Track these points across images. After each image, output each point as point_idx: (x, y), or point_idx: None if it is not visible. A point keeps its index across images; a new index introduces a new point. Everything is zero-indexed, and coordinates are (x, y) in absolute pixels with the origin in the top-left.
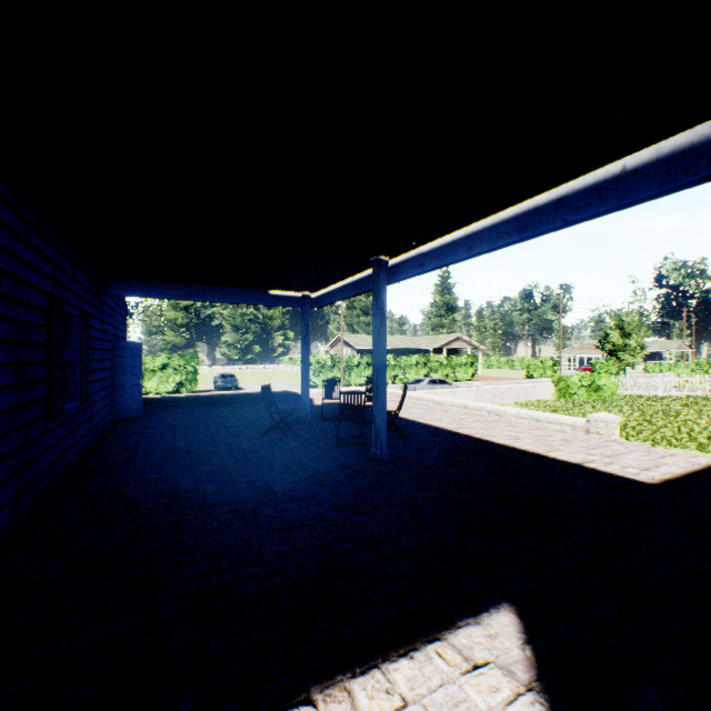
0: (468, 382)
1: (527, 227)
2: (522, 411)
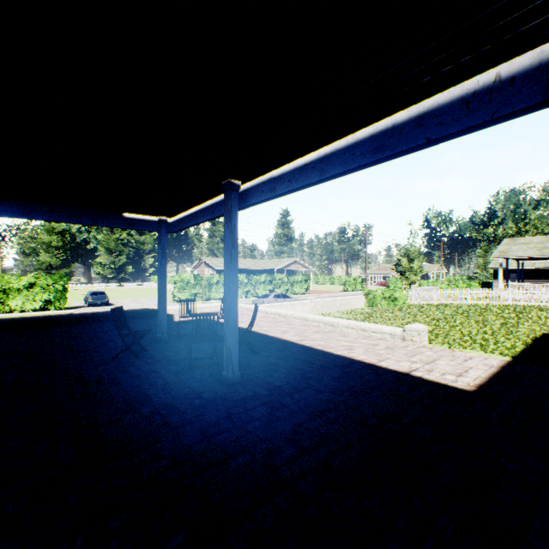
0: (303, 295)
1: (384, 146)
2: (352, 322)
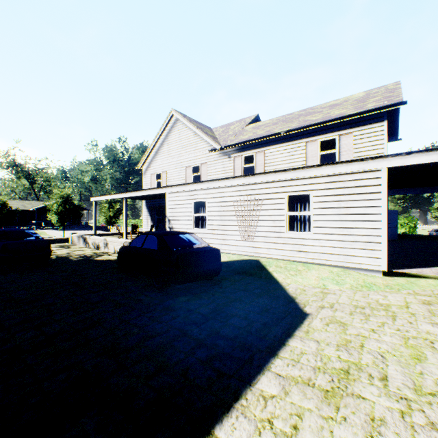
0: None
1: None
2: None
